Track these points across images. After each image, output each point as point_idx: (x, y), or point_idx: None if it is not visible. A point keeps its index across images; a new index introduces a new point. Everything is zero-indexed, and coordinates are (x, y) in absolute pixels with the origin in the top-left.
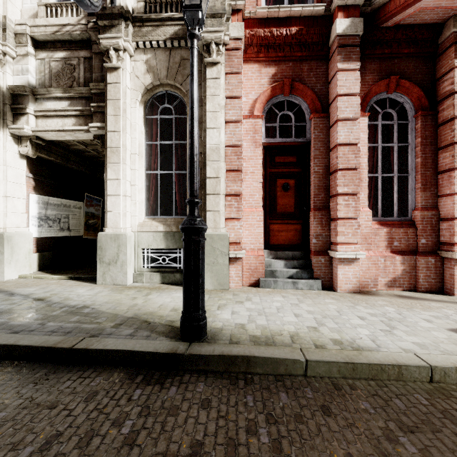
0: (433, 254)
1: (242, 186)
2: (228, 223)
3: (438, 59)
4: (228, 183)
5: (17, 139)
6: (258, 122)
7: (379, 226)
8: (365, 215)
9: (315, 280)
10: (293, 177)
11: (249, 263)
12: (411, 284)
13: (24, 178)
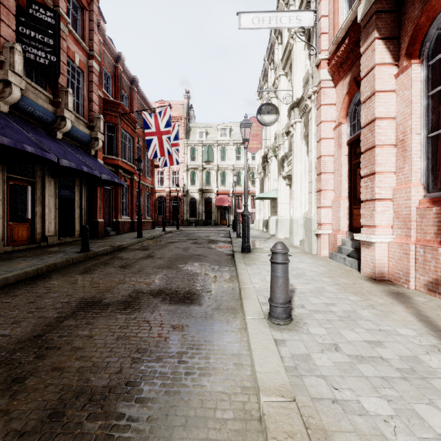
0: None
1: (321, 184)
2: (316, 211)
3: None
4: (316, 184)
5: (285, 178)
6: (340, 128)
7: (429, 205)
8: (404, 192)
9: (353, 260)
10: None
11: (331, 239)
12: None
13: (288, 194)
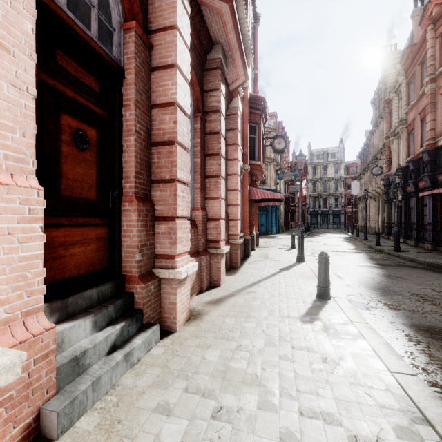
0: (207, 252)
1: None
2: None
3: (206, 73)
4: None
5: None
6: None
7: None
8: None
9: (153, 330)
10: (95, 123)
11: None
12: (199, 285)
13: None
